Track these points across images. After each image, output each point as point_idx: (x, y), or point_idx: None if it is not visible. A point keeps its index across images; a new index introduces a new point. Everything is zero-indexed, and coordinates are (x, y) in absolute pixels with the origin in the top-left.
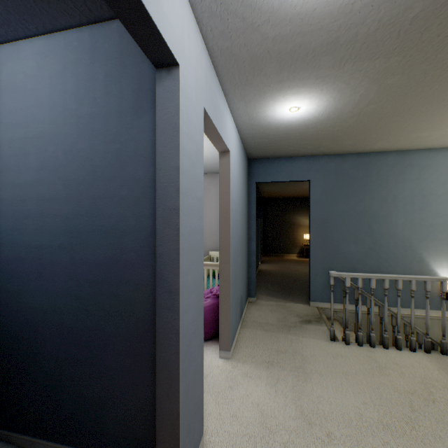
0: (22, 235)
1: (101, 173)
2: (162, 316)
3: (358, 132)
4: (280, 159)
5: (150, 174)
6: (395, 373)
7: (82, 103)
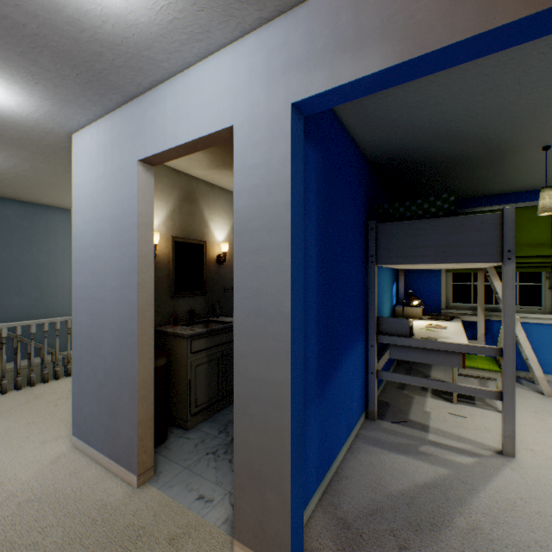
0: None
1: None
2: None
3: (20, 186)
4: None
5: None
6: (50, 394)
7: None
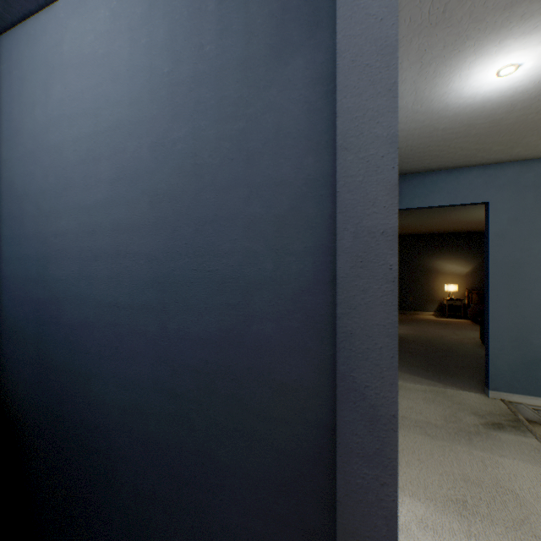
0: (90, 286)
1: (210, 178)
2: (350, 471)
3: None
4: (436, 172)
5: (304, 170)
6: None
7: (178, 60)
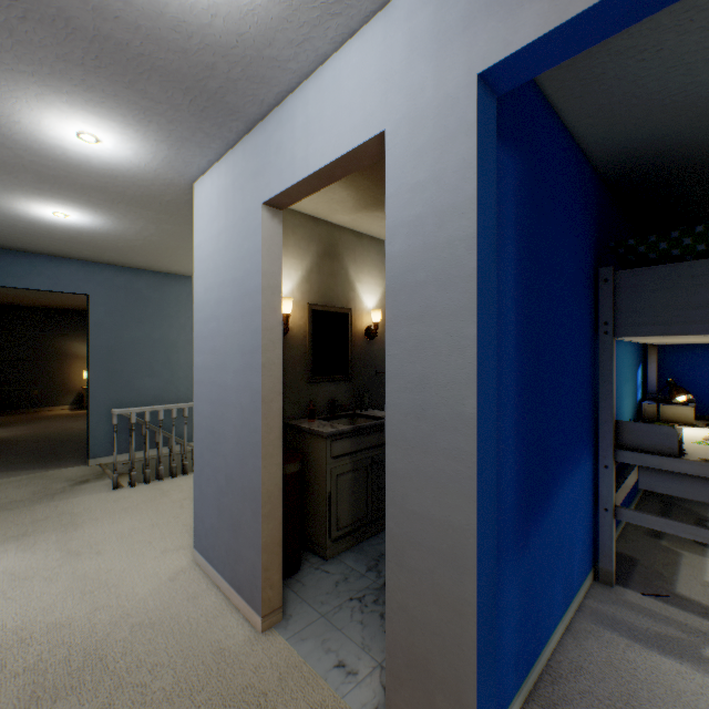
0: None
1: None
2: None
3: (149, 253)
4: (37, 255)
5: None
6: (177, 492)
7: None
